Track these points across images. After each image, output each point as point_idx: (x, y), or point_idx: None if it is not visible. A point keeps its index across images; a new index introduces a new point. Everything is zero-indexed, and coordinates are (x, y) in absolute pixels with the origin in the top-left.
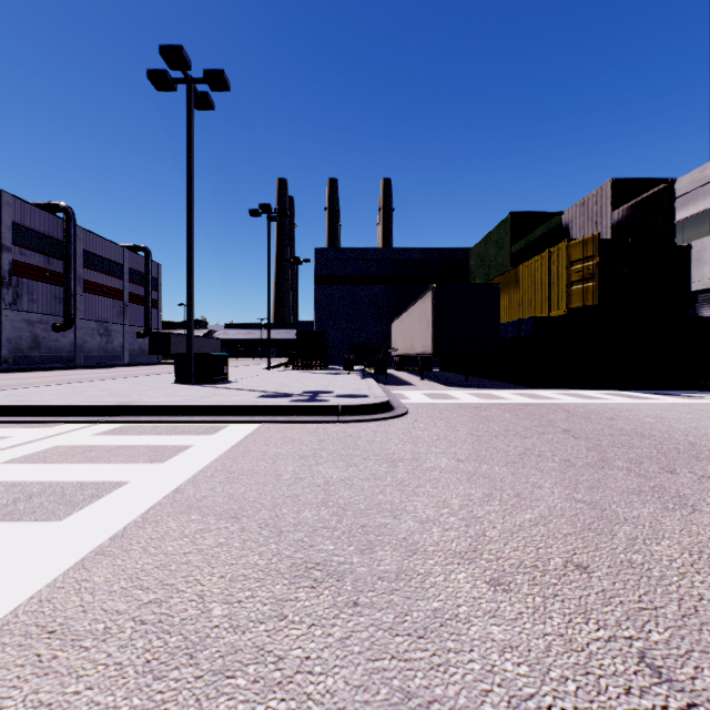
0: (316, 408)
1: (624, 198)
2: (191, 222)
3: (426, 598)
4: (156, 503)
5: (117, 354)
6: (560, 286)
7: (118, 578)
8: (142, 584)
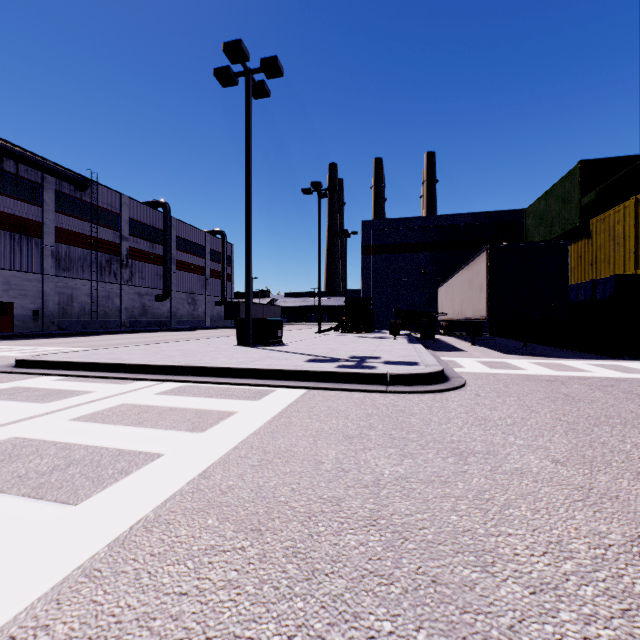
0: (363, 376)
1: None
2: (249, 200)
3: None
4: (178, 490)
5: (200, 319)
6: None
7: (83, 633)
8: None
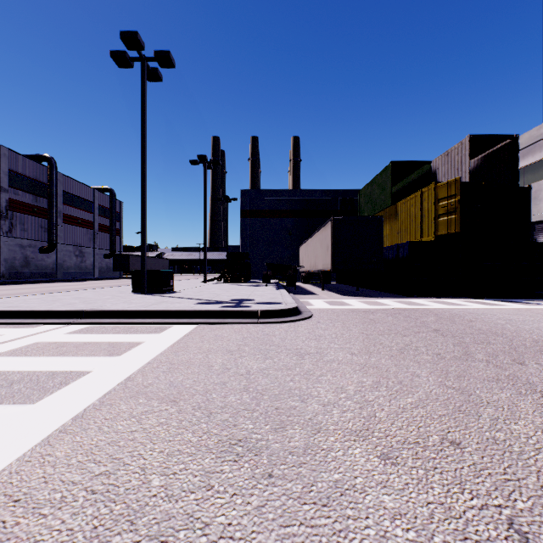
0: (241, 313)
1: (478, 150)
2: (144, 168)
3: (328, 470)
4: (112, 389)
5: (88, 271)
6: (430, 218)
7: (75, 453)
8: (95, 458)
